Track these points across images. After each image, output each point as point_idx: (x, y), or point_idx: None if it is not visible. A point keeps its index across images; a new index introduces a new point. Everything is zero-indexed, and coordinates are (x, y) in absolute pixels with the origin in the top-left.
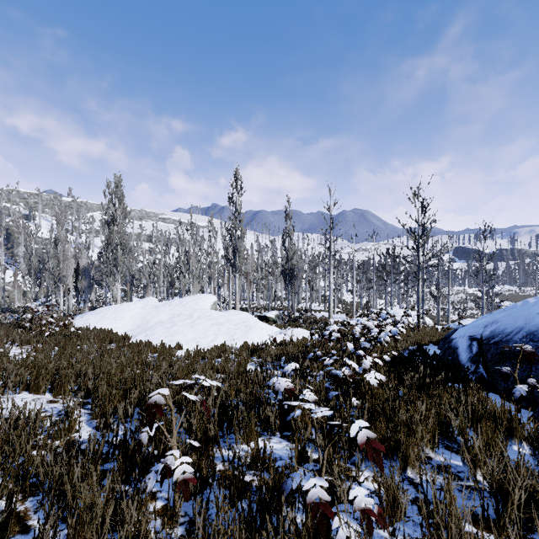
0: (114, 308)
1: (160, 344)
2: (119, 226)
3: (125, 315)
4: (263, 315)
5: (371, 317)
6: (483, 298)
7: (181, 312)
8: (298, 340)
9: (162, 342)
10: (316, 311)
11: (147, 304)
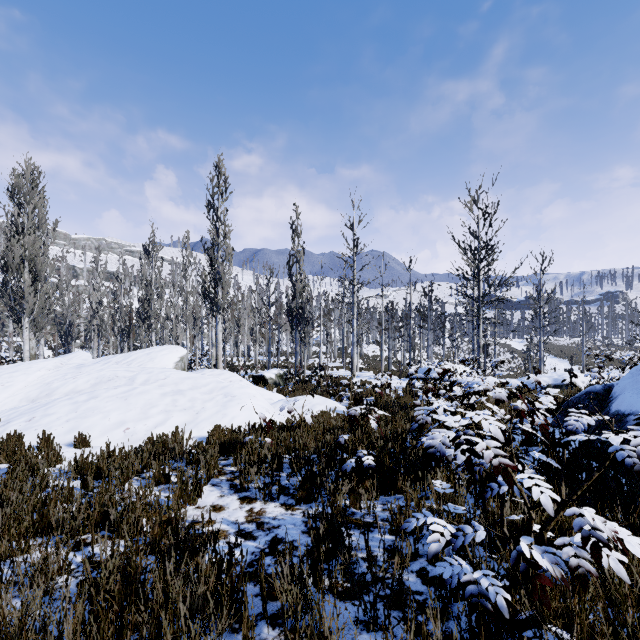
0: (2, 370)
1: (40, 438)
2: (26, 240)
3: (15, 381)
4: (259, 375)
5: (405, 374)
6: (541, 347)
7: (116, 374)
8: (314, 418)
9: (43, 435)
10: (332, 368)
11: (69, 362)
